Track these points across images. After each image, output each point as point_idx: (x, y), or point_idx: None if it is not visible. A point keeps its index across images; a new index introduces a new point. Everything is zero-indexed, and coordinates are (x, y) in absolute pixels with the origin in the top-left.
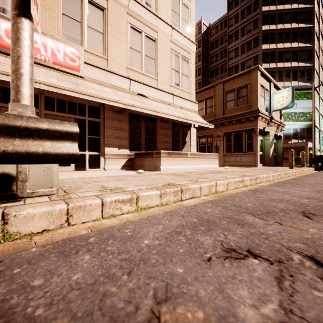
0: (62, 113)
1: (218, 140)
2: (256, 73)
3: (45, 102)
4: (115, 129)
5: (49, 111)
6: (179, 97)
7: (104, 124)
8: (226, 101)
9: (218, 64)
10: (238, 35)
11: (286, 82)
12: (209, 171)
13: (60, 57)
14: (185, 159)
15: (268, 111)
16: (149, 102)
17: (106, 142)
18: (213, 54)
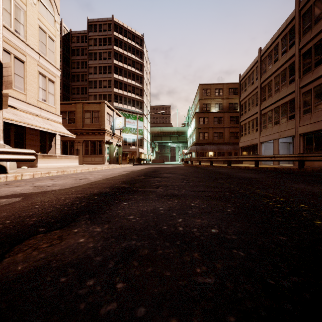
0: None
1: (79, 145)
2: (104, 105)
3: None
4: None
5: None
6: (47, 111)
7: None
8: (85, 118)
9: (79, 72)
10: (97, 57)
11: (129, 106)
12: (72, 166)
13: None
14: (55, 159)
15: (112, 129)
16: (20, 113)
17: None
18: (74, 60)
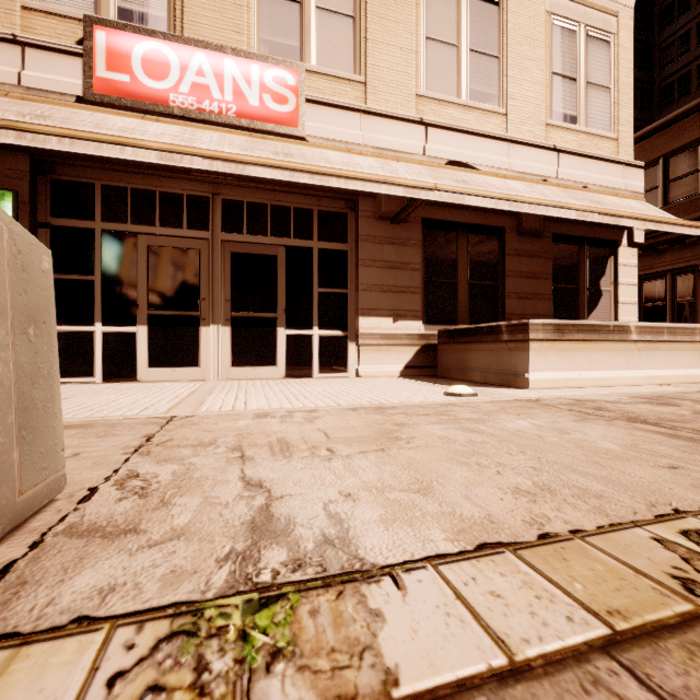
0: (260, 237)
1: None
2: None
3: (223, 214)
4: (386, 267)
5: (232, 234)
6: (579, 156)
7: (357, 257)
8: None
9: (688, 62)
10: None
11: None
12: None
13: (253, 98)
14: (620, 347)
15: None
16: (482, 179)
17: (361, 302)
18: (669, 38)
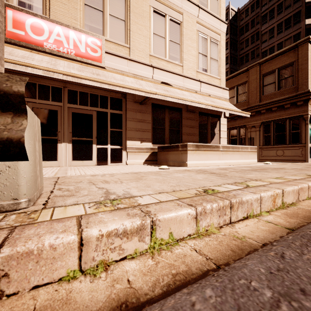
0: (85, 106)
1: (253, 130)
2: (305, 47)
3: (68, 96)
4: (138, 121)
5: (72, 104)
6: (207, 84)
7: (126, 116)
8: (264, 85)
9: (248, 50)
10: (274, 13)
11: None
12: (248, 167)
13: (82, 49)
14: (217, 152)
15: None
16: (174, 90)
17: (128, 135)
18: (242, 40)
